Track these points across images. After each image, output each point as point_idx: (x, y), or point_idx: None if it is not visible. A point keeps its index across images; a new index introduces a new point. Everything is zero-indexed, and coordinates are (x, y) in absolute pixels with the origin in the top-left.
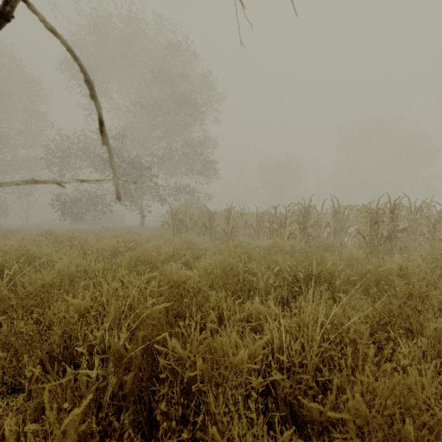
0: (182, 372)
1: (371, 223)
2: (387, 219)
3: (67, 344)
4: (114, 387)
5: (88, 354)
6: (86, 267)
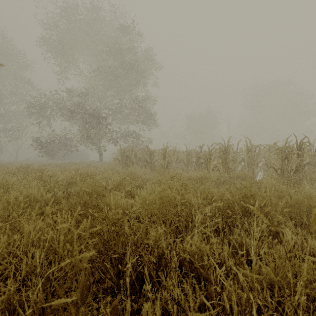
0: None
1: (282, 158)
2: (295, 155)
3: None
4: None
5: None
6: (37, 197)
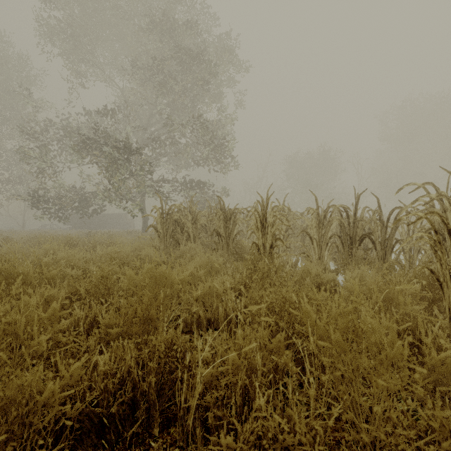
0: None
1: None
2: None
3: None
4: None
5: None
6: None
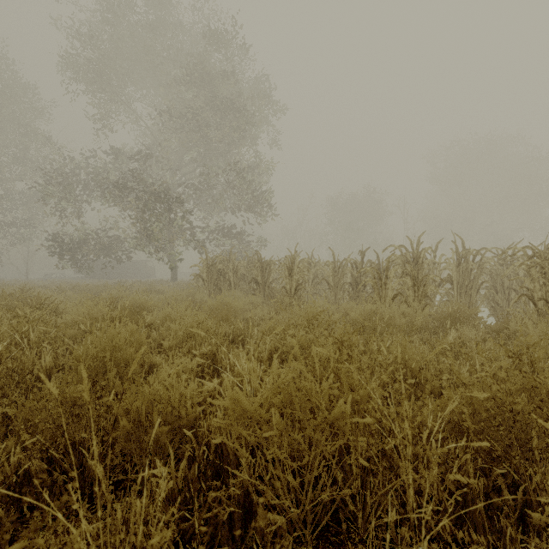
0: None
1: None
2: None
3: None
4: None
5: None
6: None
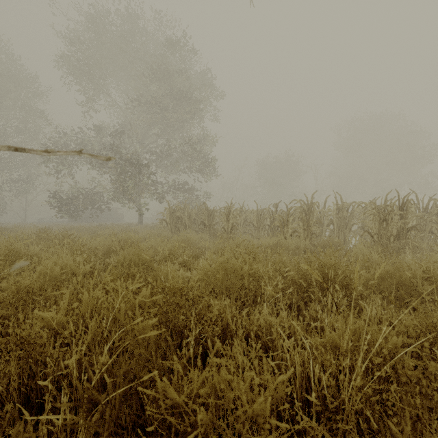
0: (177, 423)
1: (380, 220)
2: (396, 216)
3: (32, 371)
4: (88, 435)
5: (55, 389)
6: (74, 269)
